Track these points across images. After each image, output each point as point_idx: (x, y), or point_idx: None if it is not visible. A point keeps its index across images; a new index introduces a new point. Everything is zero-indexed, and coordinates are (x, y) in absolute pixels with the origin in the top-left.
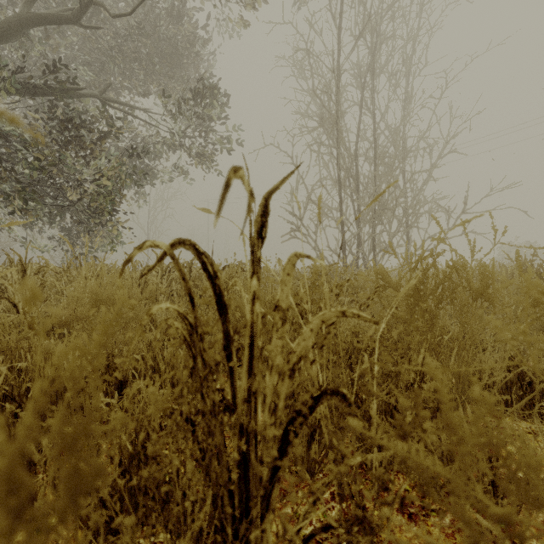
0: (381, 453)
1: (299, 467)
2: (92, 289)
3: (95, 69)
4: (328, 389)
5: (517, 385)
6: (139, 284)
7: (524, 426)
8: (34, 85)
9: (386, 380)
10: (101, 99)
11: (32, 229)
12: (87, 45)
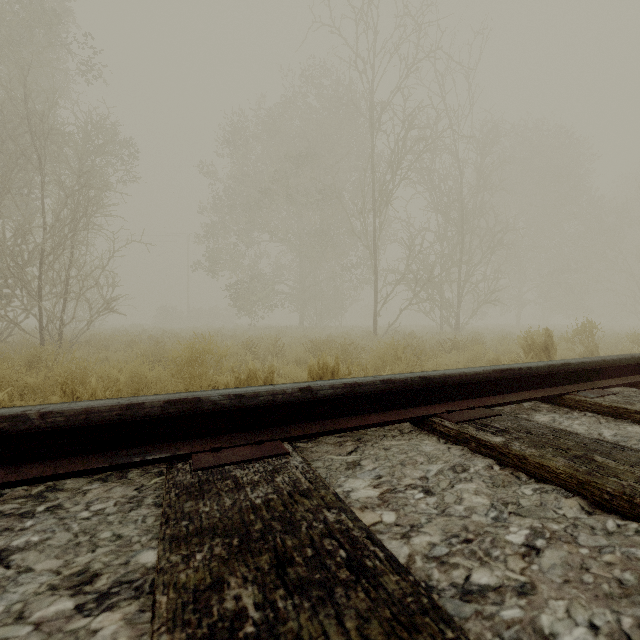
0: None
1: None
2: None
3: None
4: None
5: None
6: None
7: None
8: None
9: None
10: None
11: None
12: None
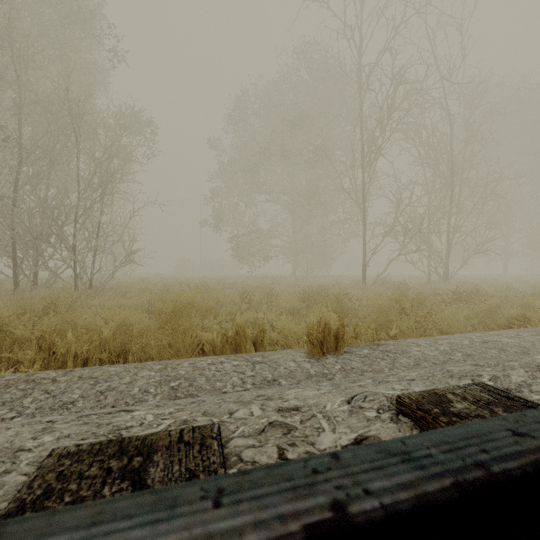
0: None
1: None
2: None
3: None
4: None
5: None
6: None
7: None
8: None
9: None
10: None
11: None
12: None
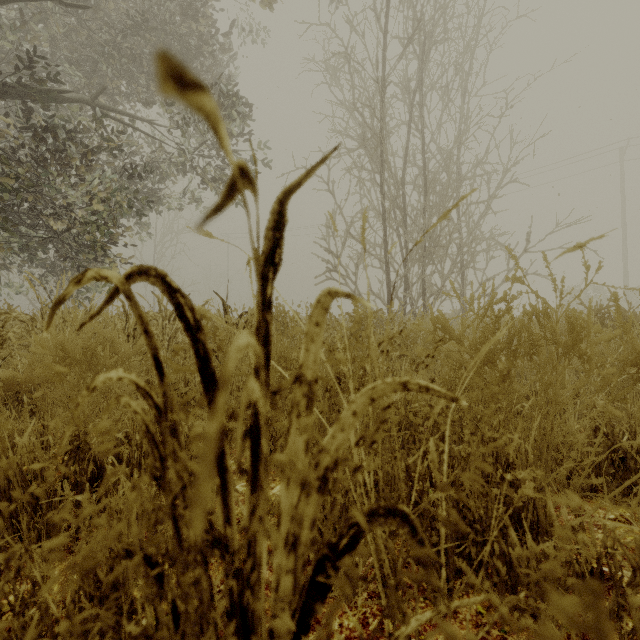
0: (461, 602)
1: (336, 592)
2: (57, 343)
3: (85, 69)
4: (381, 508)
5: (606, 461)
6: (134, 335)
7: (617, 513)
8: (3, 84)
9: (451, 464)
10: (92, 105)
11: (5, 266)
12: (75, 39)
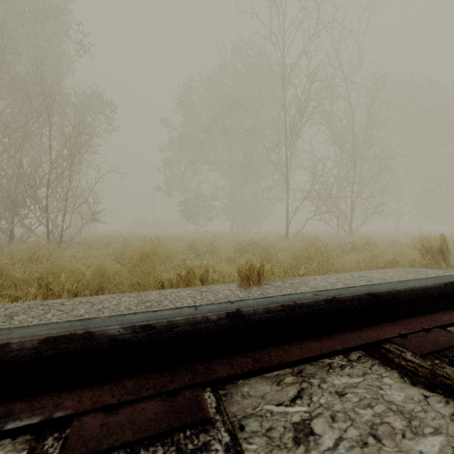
0: None
1: None
2: None
3: None
4: None
5: None
6: None
7: None
8: None
9: None
10: None
11: None
12: None
